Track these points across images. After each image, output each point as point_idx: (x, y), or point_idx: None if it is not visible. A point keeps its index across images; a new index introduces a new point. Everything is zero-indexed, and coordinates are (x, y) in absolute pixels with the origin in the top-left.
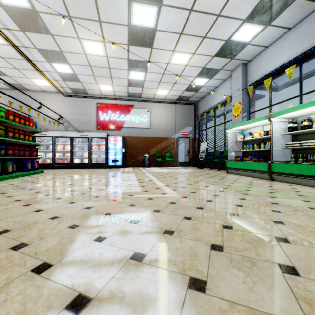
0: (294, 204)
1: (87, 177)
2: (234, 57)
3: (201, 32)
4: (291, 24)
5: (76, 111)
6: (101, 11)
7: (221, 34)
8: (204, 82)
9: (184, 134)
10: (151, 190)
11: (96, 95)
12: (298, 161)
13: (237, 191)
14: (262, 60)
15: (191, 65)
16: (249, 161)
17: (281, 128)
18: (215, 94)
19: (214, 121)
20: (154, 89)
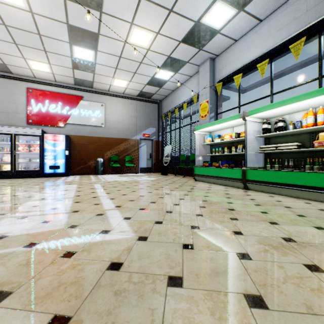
0: (313, 237)
1: None
2: (202, 47)
3: (167, 1)
4: (263, 15)
5: None
6: None
7: (190, 11)
8: (169, 77)
9: (147, 136)
10: (86, 221)
11: (26, 76)
12: (274, 167)
13: (220, 212)
14: (230, 55)
15: (154, 49)
16: (220, 166)
17: (254, 130)
18: (181, 92)
19: (179, 122)
20: (110, 77)
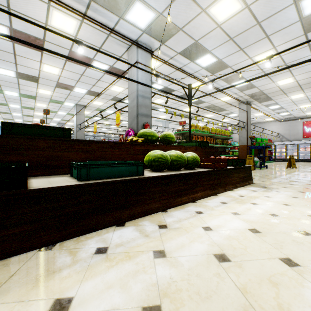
0: None
1: (302, 164)
2: None
3: None
4: None
5: (287, 129)
6: (310, 100)
7: None
8: None
9: None
10: None
11: (302, 117)
12: None
13: None
14: None
15: None
16: None
17: None
18: None
19: None
20: None
